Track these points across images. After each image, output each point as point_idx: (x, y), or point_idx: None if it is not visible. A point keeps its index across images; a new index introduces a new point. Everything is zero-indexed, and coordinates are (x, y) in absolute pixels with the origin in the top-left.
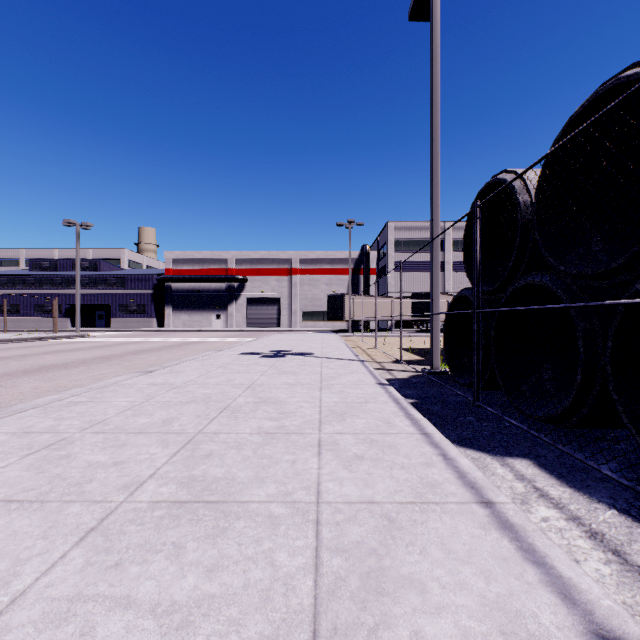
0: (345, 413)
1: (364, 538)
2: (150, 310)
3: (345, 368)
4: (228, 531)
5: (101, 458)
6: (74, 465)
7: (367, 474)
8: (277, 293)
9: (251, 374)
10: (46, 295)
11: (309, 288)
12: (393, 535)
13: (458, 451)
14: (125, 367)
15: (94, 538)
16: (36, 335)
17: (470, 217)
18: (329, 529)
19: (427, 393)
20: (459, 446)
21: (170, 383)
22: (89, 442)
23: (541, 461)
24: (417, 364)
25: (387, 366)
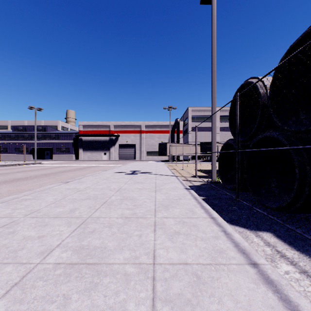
0: (168, 205)
1: (182, 291)
2: (72, 150)
3: (168, 180)
4: (99, 285)
5: (32, 233)
6: (15, 238)
7: (182, 244)
8: (134, 142)
9: (119, 183)
10: (20, 143)
11: (150, 140)
12: (200, 288)
13: (232, 229)
14: (56, 179)
15: (15, 291)
16: (14, 163)
17: (232, 102)
18: (161, 284)
19: (210, 193)
20: (231, 224)
21: (77, 188)
22: (27, 223)
23: (277, 233)
24: (204, 178)
25: (189, 179)
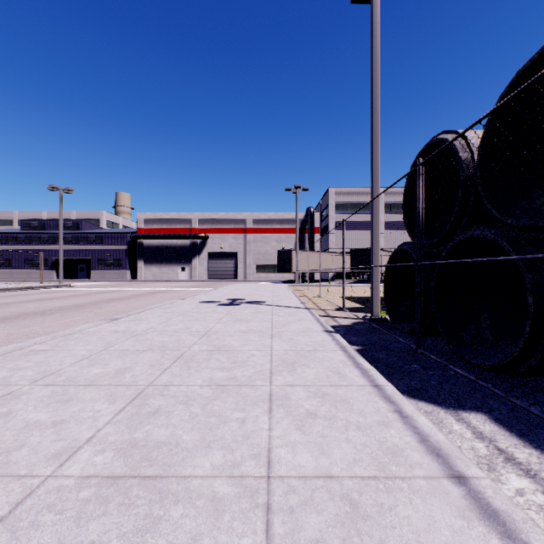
0: (295, 362)
1: (324, 534)
2: (125, 263)
3: (294, 316)
4: (161, 523)
5: (41, 416)
6: (10, 425)
7: (321, 437)
8: (234, 249)
9: (208, 321)
10: (35, 250)
11: (262, 244)
12: (358, 529)
13: (413, 407)
14: (96, 314)
15: None
16: (24, 285)
17: (410, 177)
18: (282, 519)
19: (370, 340)
20: (410, 397)
21: (131, 330)
22: (35, 396)
23: (496, 415)
24: (358, 311)
25: (331, 313)
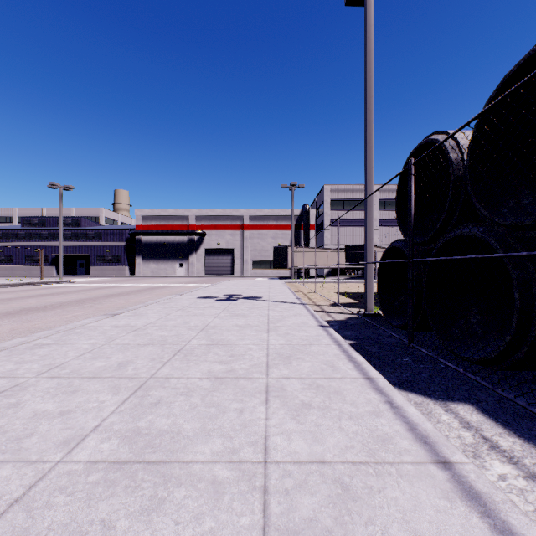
0: (291, 356)
1: (317, 513)
2: (123, 260)
3: (289, 311)
4: (166, 503)
5: (49, 407)
6: (19, 415)
7: (315, 426)
8: (231, 245)
9: (206, 317)
10: (35, 247)
11: (258, 241)
12: (349, 509)
13: (403, 398)
14: (96, 309)
15: (14, 514)
16: (24, 281)
17: (402, 176)
18: (278, 500)
19: (364, 334)
20: (401, 389)
21: (132, 325)
22: (42, 388)
23: (483, 406)
24: (352, 307)
25: (326, 309)
